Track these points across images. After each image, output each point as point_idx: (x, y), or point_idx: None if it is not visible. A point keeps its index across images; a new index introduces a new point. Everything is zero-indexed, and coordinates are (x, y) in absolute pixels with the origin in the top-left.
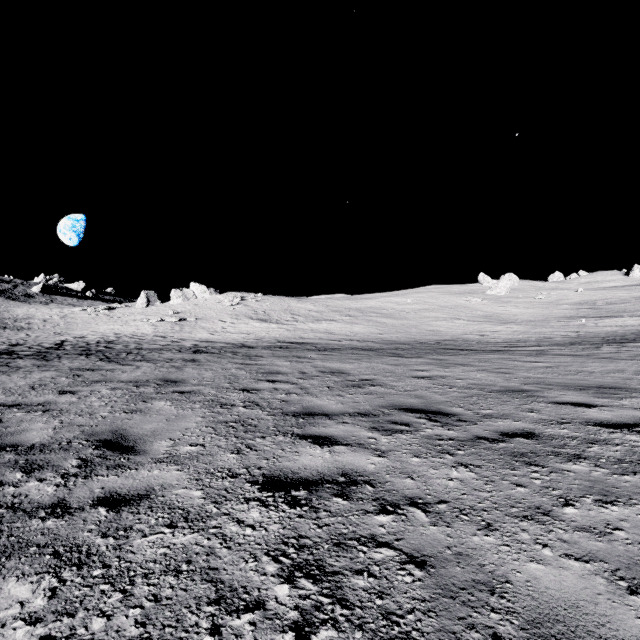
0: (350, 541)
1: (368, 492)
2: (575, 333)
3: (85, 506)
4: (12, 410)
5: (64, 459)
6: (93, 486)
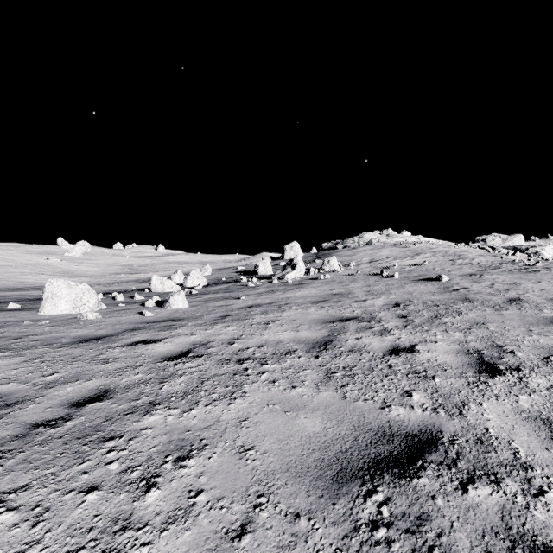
0: None
1: None
2: (115, 281)
3: None
4: None
5: None
6: None
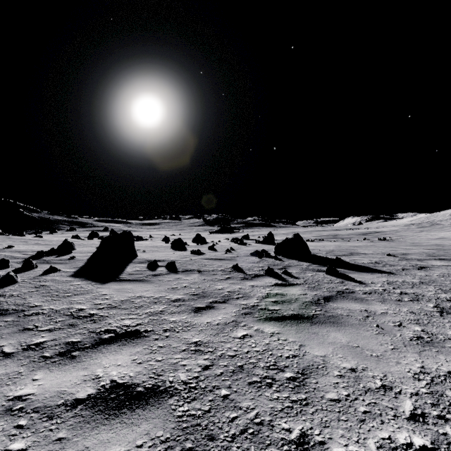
0: (66, 327)
1: (49, 350)
2: None
3: (212, 304)
4: (447, 303)
5: (283, 307)
6: (230, 307)
